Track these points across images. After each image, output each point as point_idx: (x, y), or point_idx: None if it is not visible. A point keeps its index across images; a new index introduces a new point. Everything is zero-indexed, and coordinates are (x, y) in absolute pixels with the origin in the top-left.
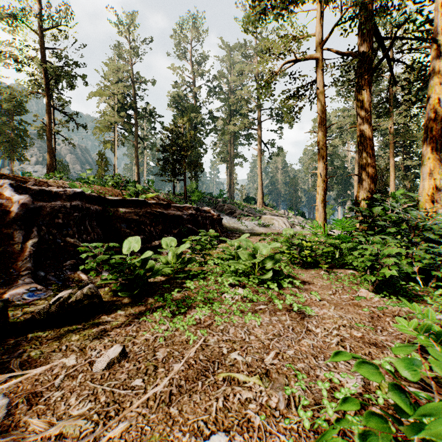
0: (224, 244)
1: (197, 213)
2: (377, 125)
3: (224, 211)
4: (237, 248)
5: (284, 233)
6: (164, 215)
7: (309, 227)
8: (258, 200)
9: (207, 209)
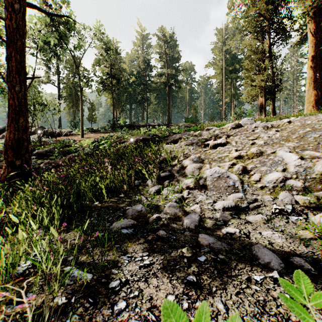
0: None
1: None
2: None
3: None
4: None
5: None
6: None
7: None
8: None
9: None
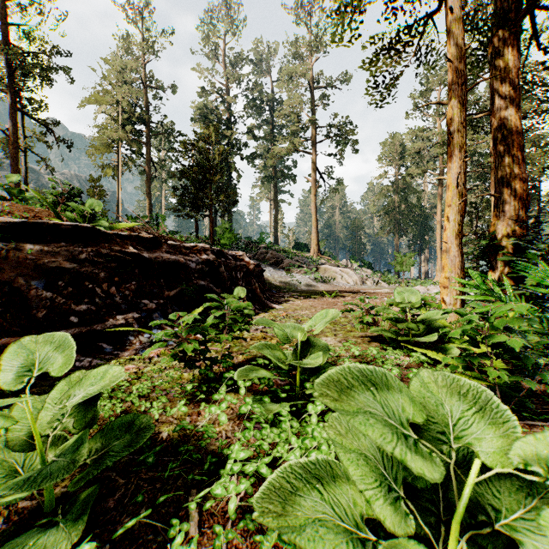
0: (266, 315)
1: (217, 260)
2: (474, 144)
3: (266, 260)
4: (302, 345)
5: (397, 298)
6: (143, 260)
7: (383, 283)
8: (312, 247)
9: (238, 254)
